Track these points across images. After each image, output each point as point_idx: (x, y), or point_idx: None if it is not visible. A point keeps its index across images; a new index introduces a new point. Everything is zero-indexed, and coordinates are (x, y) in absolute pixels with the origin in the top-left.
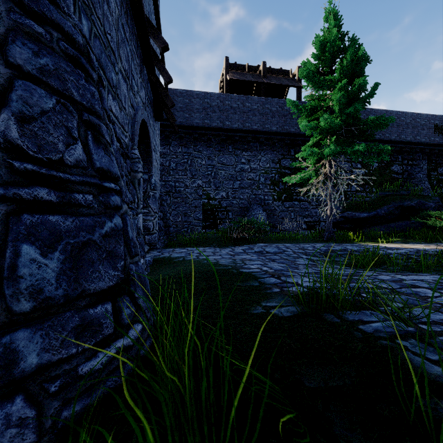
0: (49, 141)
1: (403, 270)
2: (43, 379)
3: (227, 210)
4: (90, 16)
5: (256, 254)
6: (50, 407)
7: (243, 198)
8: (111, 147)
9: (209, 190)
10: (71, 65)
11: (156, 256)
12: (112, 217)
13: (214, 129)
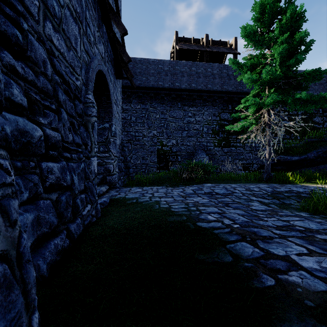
0: None
1: None
2: None
3: (176, 154)
4: None
5: (206, 195)
6: None
7: (189, 145)
8: None
9: (162, 138)
10: None
11: (113, 196)
12: None
13: (166, 89)
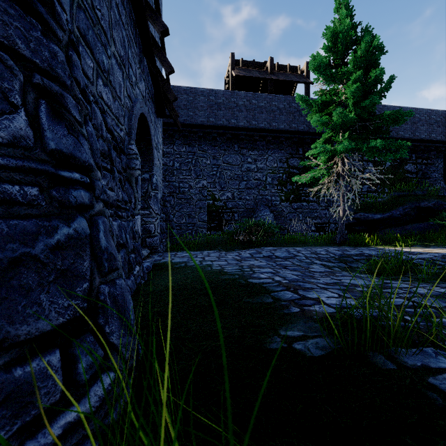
0: None
1: (433, 279)
2: None
3: (233, 211)
4: None
5: (265, 259)
6: None
7: (249, 199)
8: (82, 127)
9: (214, 190)
10: (19, 8)
11: (157, 261)
12: (72, 219)
13: (220, 127)
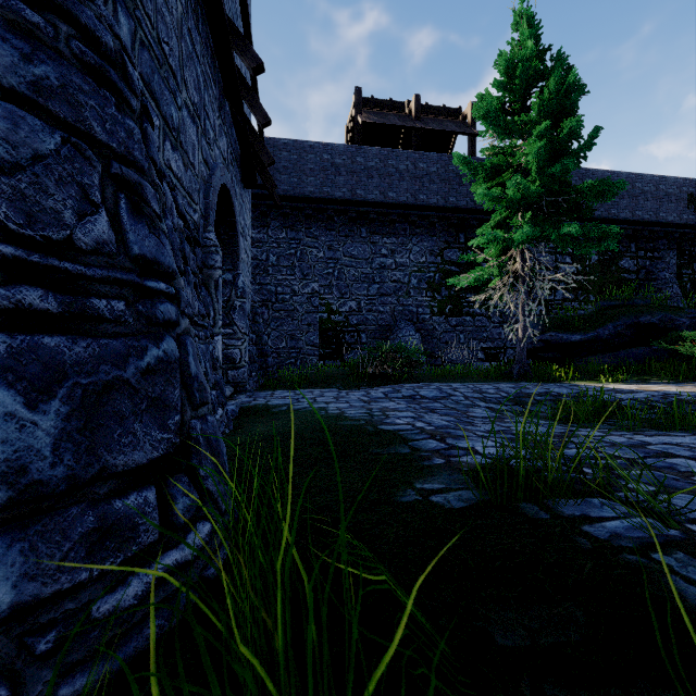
0: (47, 207)
1: (643, 426)
2: (24, 630)
3: (358, 329)
4: (133, 11)
5: (405, 400)
6: (36, 681)
7: (384, 311)
8: (162, 222)
9: (330, 298)
10: (92, 81)
11: (245, 403)
12: (160, 339)
13: (339, 201)
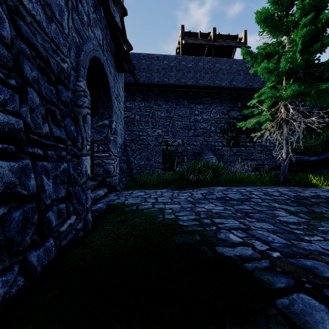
0: None
1: None
2: None
3: (182, 154)
4: None
5: (219, 201)
6: None
7: (196, 144)
8: None
9: (167, 137)
10: None
11: (110, 201)
12: None
13: (172, 86)
